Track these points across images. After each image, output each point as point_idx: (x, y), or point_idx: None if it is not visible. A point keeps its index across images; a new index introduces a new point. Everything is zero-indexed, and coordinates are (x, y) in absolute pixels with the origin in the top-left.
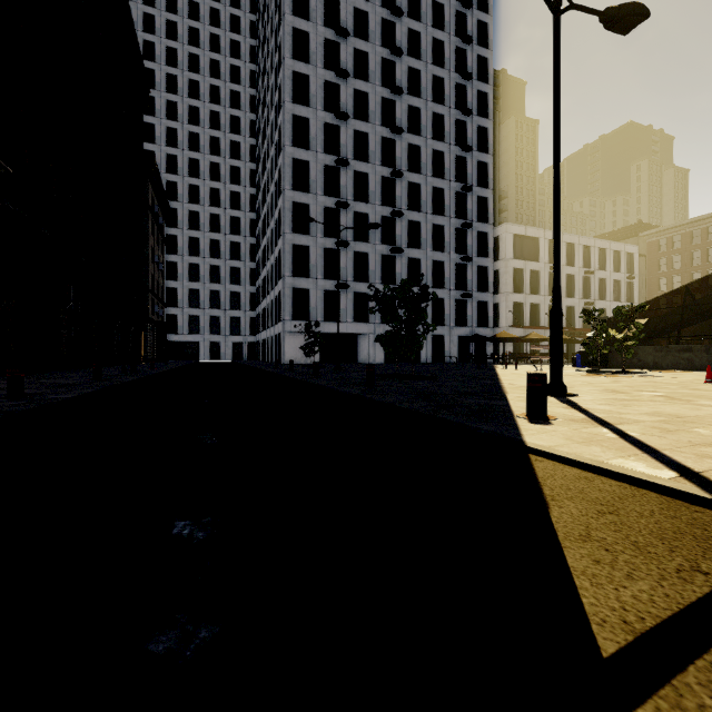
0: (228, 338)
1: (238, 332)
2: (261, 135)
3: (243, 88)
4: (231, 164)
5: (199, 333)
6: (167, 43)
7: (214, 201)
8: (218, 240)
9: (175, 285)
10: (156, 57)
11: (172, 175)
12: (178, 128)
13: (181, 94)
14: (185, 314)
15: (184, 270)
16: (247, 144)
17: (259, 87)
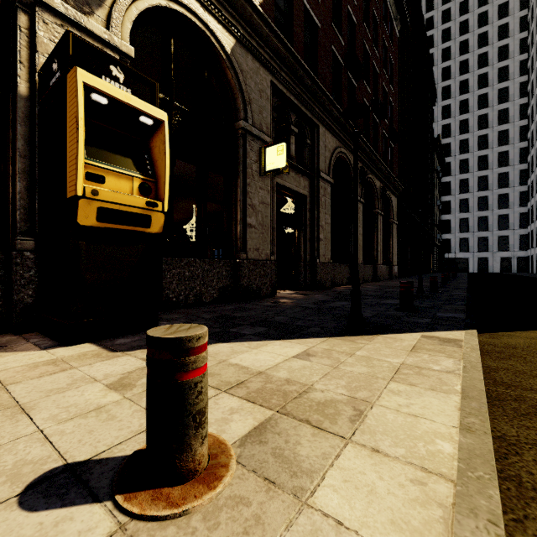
0: (495, 254)
1: (506, 248)
2: (535, 72)
3: (511, 38)
4: (499, 108)
5: (468, 251)
6: (442, 47)
7: (481, 146)
8: (485, 176)
9: (448, 217)
10: (434, 62)
11: (446, 138)
12: (451, 103)
13: (453, 76)
14: (456, 237)
15: (455, 206)
16: (516, 84)
17: (531, 29)
